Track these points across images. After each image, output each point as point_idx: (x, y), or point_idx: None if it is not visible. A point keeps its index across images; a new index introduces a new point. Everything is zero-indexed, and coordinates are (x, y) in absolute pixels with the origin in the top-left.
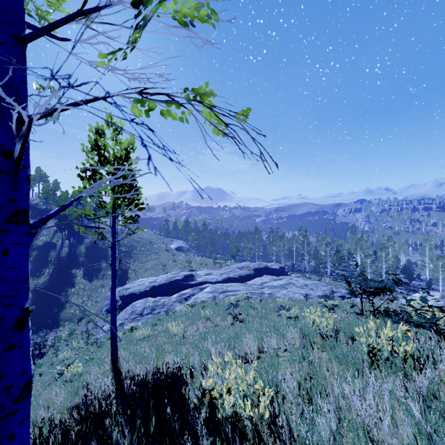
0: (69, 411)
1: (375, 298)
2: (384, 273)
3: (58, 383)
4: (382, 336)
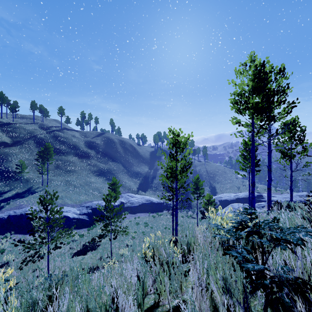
0: None
1: None
2: None
3: None
4: None
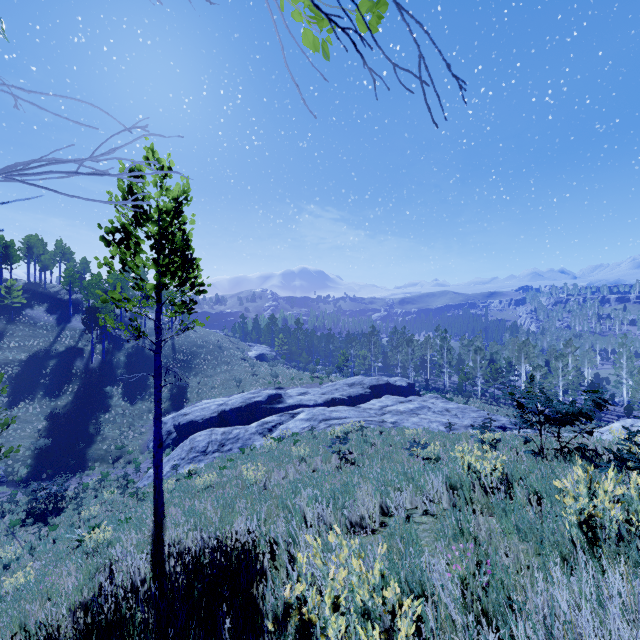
0: (71, 612)
1: (549, 430)
2: (560, 393)
3: (75, 556)
4: (601, 495)
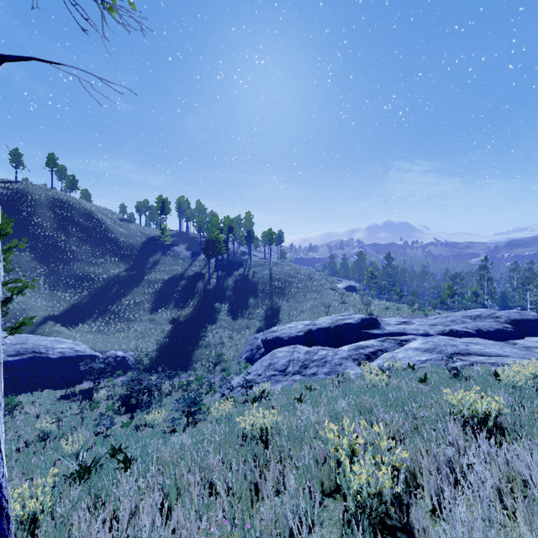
0: None
1: None
2: None
3: None
4: None
